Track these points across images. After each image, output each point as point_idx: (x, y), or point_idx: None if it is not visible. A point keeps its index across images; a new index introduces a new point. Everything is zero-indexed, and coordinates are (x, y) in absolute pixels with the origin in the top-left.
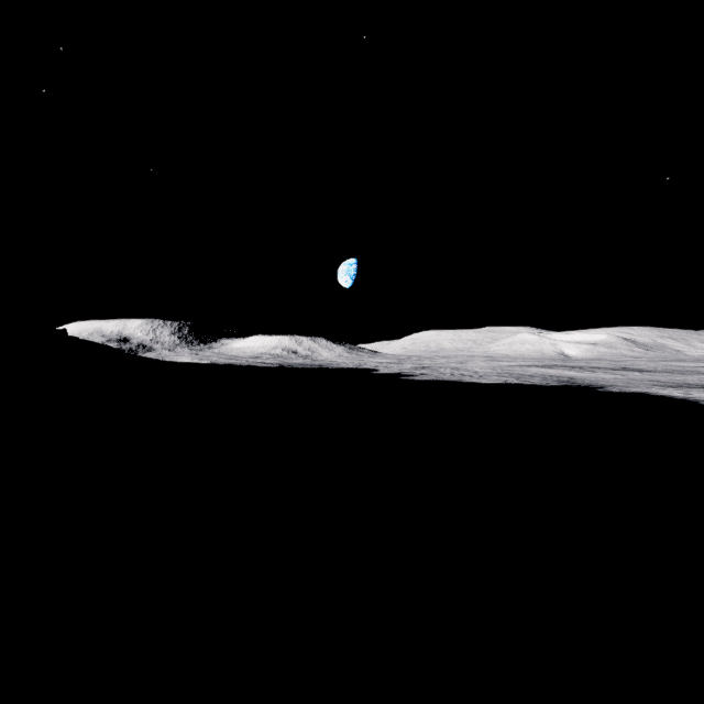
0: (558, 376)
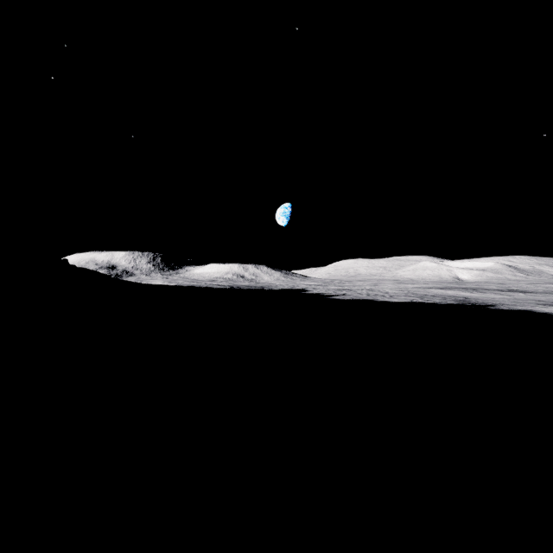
0: (455, 296)
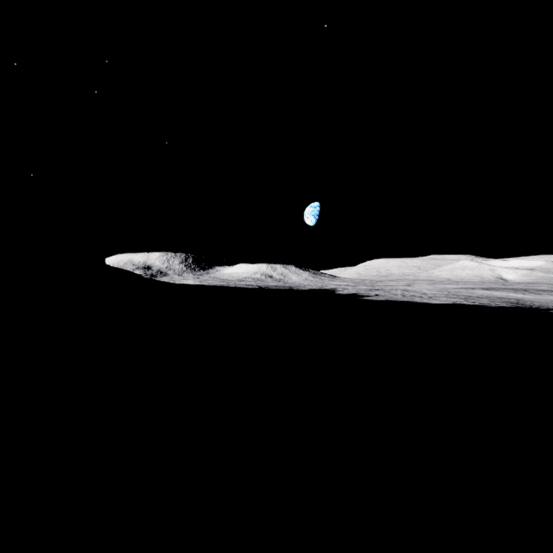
0: (505, 298)
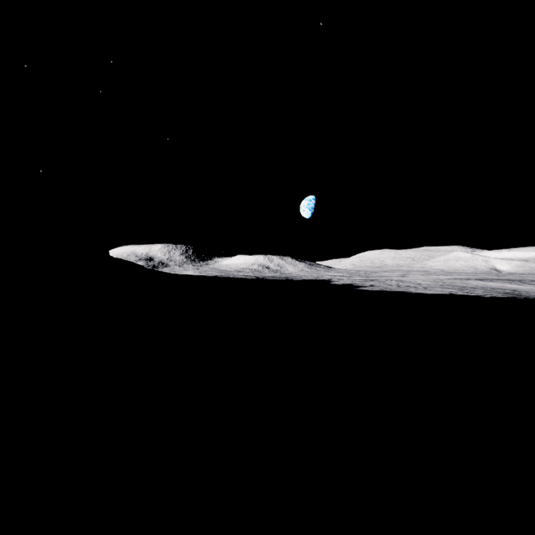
0: (500, 288)
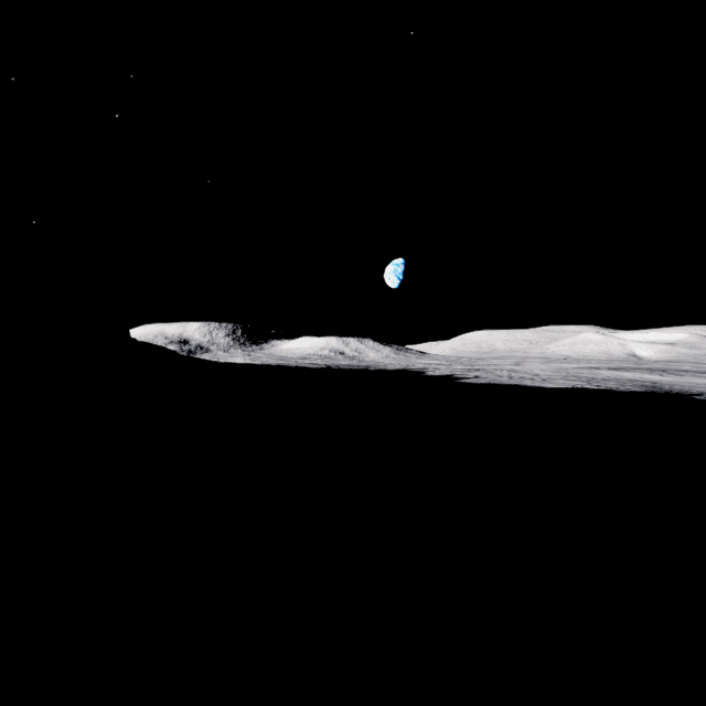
0: (637, 380)
